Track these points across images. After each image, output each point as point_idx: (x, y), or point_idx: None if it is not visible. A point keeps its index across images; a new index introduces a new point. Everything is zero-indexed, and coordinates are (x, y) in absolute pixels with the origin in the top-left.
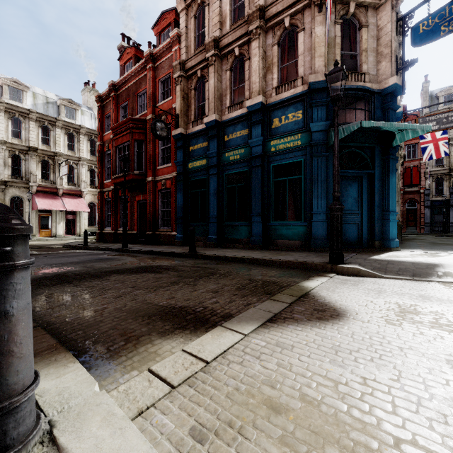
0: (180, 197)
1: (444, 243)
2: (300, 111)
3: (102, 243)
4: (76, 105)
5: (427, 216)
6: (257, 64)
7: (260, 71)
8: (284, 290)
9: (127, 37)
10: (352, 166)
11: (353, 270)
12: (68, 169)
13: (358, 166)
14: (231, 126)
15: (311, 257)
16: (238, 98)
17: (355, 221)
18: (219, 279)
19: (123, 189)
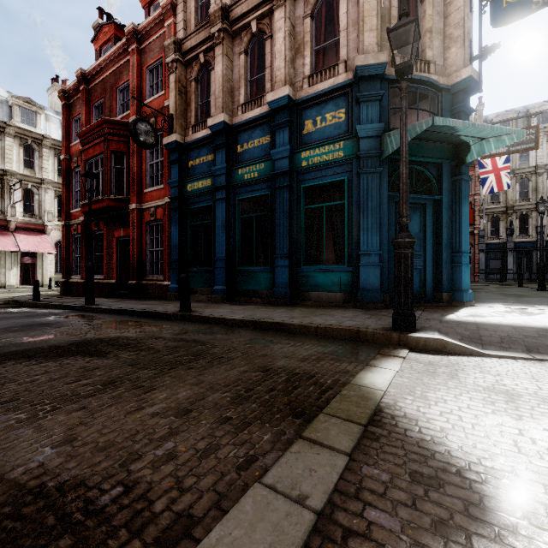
0: (175, 232)
1: (516, 295)
2: (342, 109)
3: (66, 296)
4: (38, 107)
5: (481, 262)
6: (282, 42)
7: (287, 53)
8: (331, 401)
9: (107, 14)
10: (412, 190)
11: (435, 343)
12: (22, 194)
13: (420, 190)
14: (246, 131)
15: (362, 318)
16: (256, 93)
17: (416, 265)
18: (206, 371)
19: (97, 221)
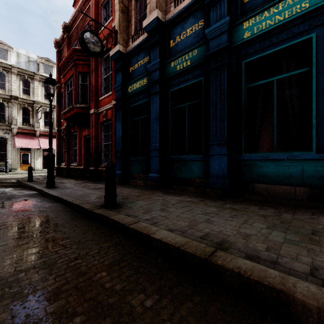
0: (119, 128)
1: None
2: None
3: (56, 177)
4: (52, 63)
5: None
6: None
7: None
8: None
9: None
10: None
11: None
12: (41, 114)
13: None
14: (178, 24)
15: None
16: None
17: None
18: None
19: (73, 125)
